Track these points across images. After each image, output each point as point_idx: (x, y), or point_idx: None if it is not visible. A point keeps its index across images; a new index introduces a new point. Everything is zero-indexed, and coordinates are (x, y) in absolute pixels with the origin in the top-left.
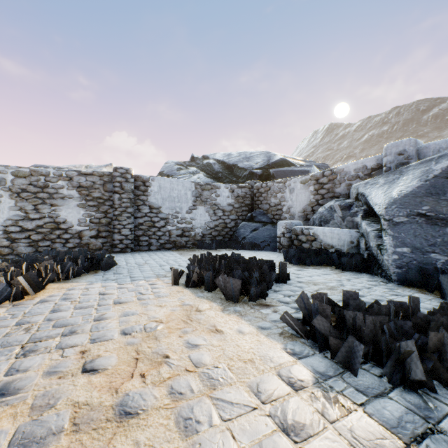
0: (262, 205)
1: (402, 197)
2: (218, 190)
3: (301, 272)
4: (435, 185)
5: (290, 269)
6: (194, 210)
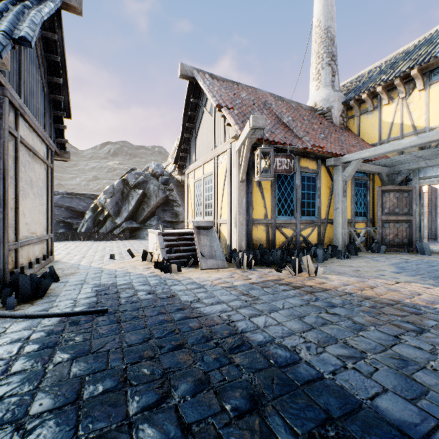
0: None
1: None
2: None
3: None
4: None
5: None
6: None
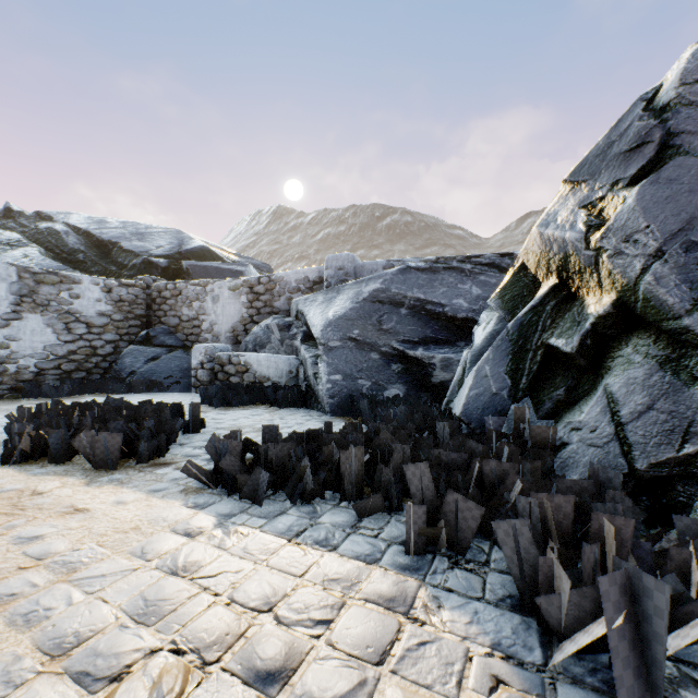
0: (168, 318)
1: (337, 318)
2: (77, 285)
3: (224, 416)
4: (364, 308)
5: (209, 414)
6: (15, 321)
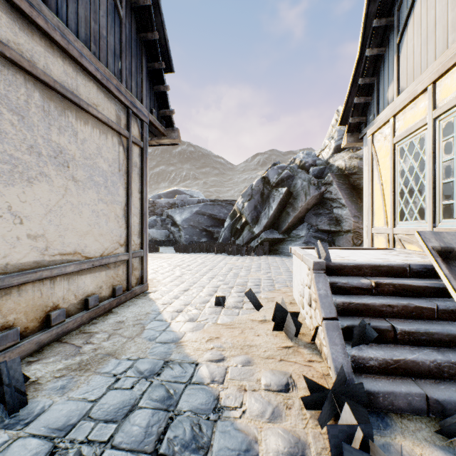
0: None
1: (186, 219)
2: None
3: None
4: (194, 216)
5: None
6: None
